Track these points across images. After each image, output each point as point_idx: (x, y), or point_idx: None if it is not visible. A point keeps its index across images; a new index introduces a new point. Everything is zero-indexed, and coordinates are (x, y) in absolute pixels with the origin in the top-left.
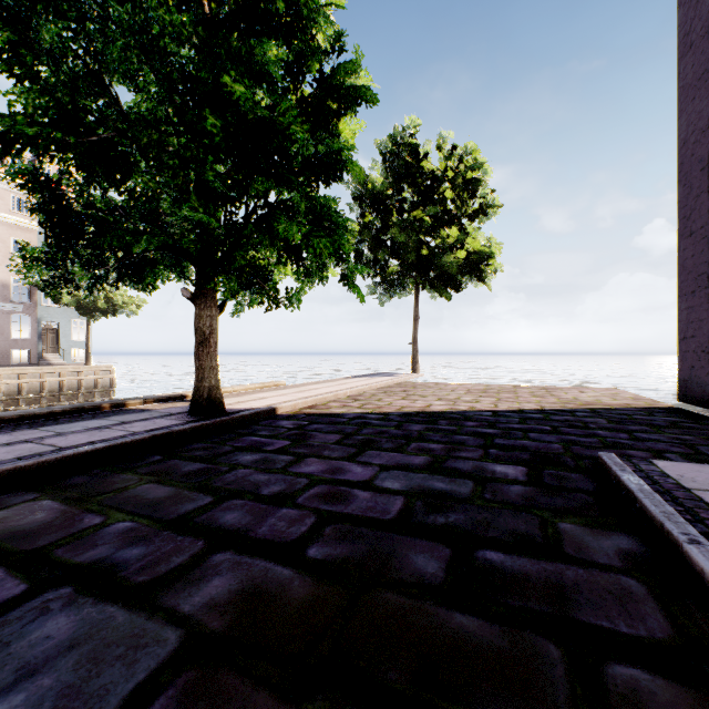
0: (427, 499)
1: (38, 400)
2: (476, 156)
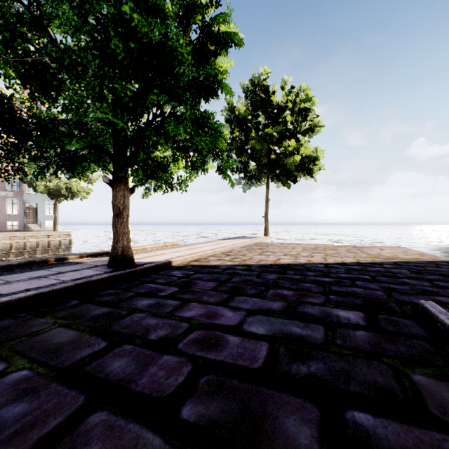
0: (288, 344)
1: (22, 253)
2: (307, 92)
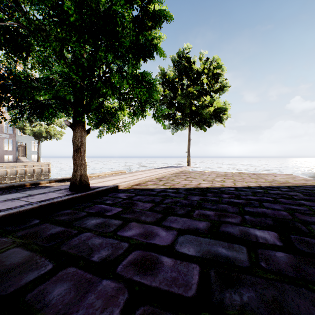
0: (217, 267)
1: (15, 178)
2: (219, 62)
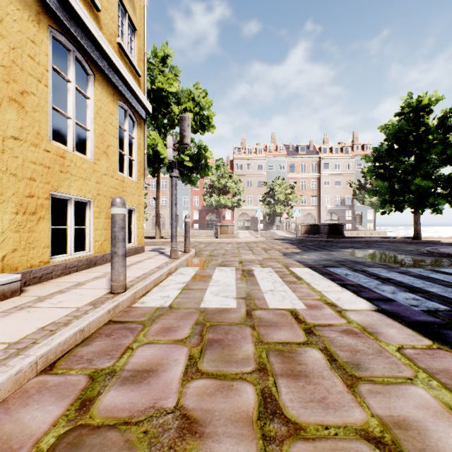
0: None
1: None
2: None
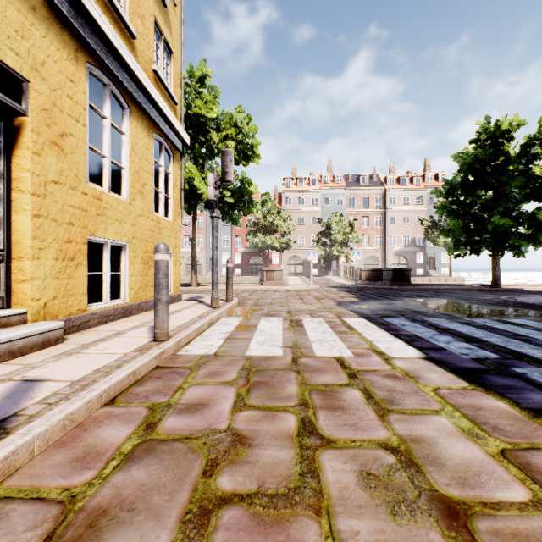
0: None
1: None
2: None
